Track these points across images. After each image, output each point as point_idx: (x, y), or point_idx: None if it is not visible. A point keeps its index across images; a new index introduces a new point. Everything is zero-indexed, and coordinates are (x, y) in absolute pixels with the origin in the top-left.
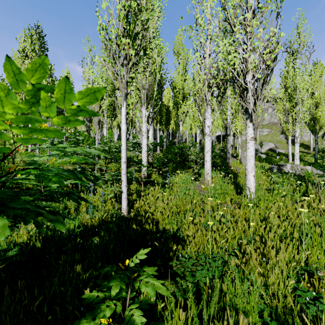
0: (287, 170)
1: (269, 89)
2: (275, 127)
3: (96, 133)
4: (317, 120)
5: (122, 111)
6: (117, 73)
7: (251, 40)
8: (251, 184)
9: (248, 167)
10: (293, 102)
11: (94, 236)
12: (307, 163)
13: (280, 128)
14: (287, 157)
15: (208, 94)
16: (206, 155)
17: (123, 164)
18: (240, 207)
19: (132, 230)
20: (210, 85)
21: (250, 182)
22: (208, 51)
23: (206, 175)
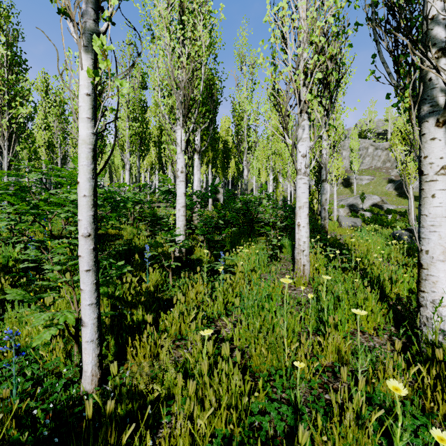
0: None
1: (369, 121)
2: (379, 173)
3: None
4: None
5: (80, 84)
6: None
7: None
8: (442, 293)
9: (431, 246)
10: None
11: None
12: None
13: (385, 175)
14: (402, 216)
15: (304, 90)
16: (300, 213)
17: (82, 242)
18: None
19: None
20: (307, 73)
21: (437, 286)
22: None
23: (300, 255)
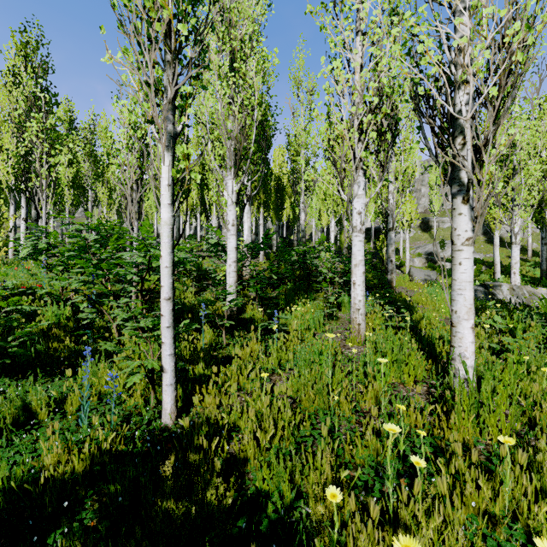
0: (504, 296)
1: None
2: None
3: (133, 227)
4: (545, 202)
5: (162, 177)
6: (147, 84)
7: (473, 4)
8: (467, 347)
9: (458, 307)
10: (509, 169)
11: (64, 515)
12: (529, 280)
13: None
14: (488, 267)
15: (359, 147)
16: (355, 271)
17: (164, 304)
18: (452, 414)
19: (162, 514)
20: (363, 128)
21: (463, 341)
22: (360, 55)
23: (355, 314)
